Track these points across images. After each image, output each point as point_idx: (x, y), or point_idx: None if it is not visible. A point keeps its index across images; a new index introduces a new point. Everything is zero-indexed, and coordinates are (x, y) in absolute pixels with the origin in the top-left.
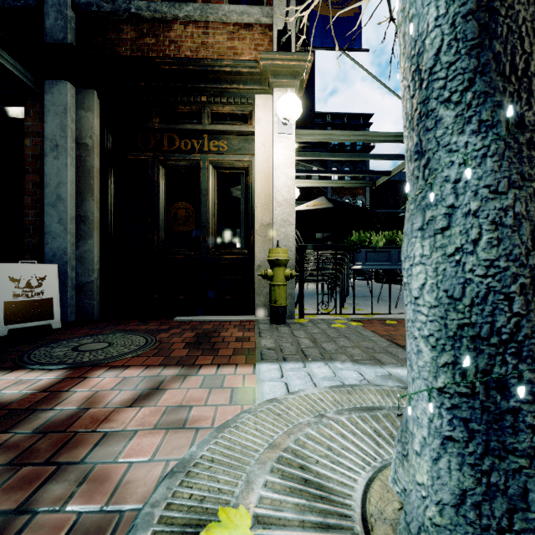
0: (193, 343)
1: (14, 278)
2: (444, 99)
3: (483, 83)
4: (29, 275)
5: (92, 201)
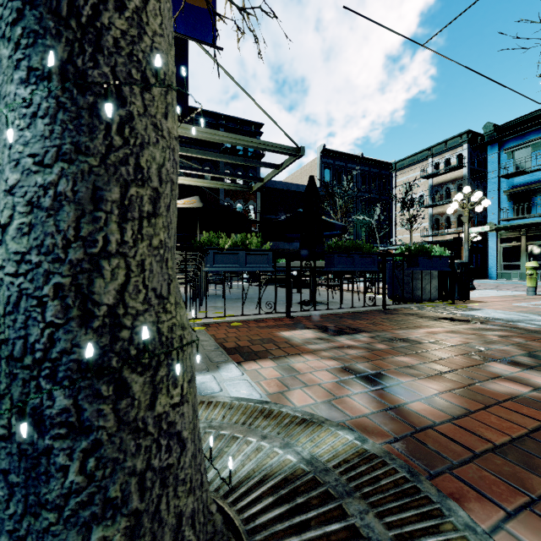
0: None
1: None
2: (3, 34)
3: (33, 18)
4: None
5: None
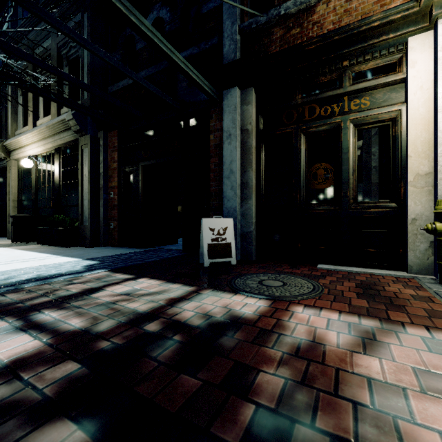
0: (360, 294)
1: (211, 228)
2: None
3: None
4: (218, 226)
5: (251, 171)
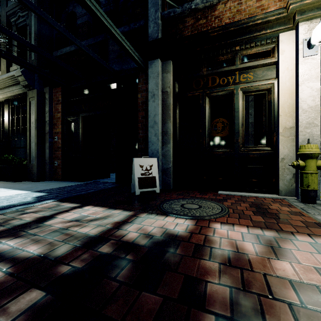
0: (254, 212)
1: (141, 165)
2: None
3: None
4: (146, 164)
5: (169, 122)
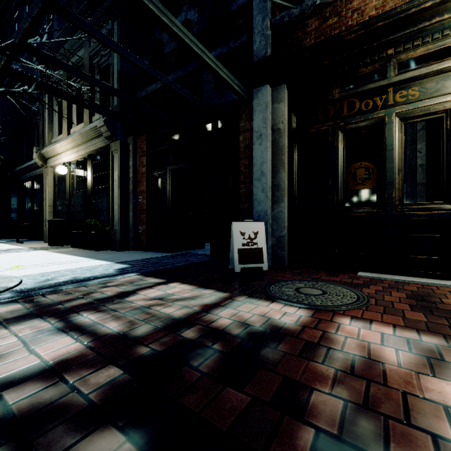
0: (414, 306)
1: (242, 232)
2: None
3: None
4: (249, 230)
5: (283, 172)
